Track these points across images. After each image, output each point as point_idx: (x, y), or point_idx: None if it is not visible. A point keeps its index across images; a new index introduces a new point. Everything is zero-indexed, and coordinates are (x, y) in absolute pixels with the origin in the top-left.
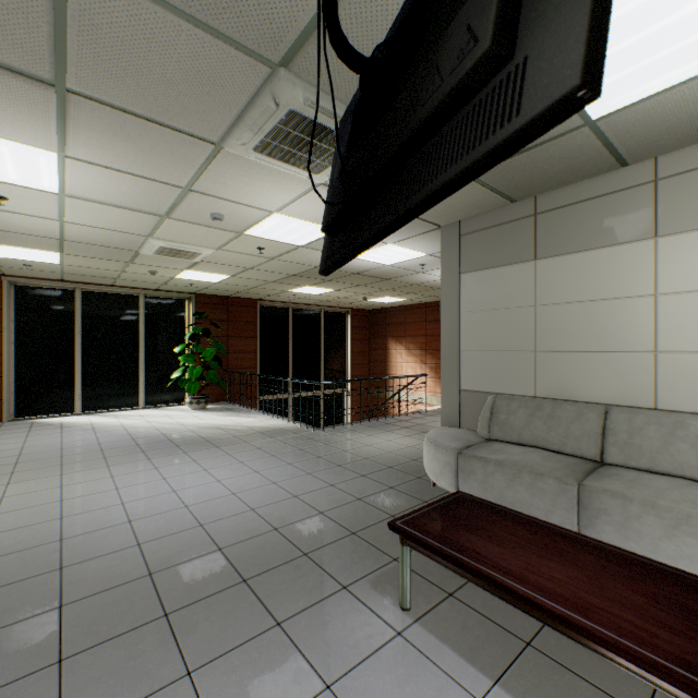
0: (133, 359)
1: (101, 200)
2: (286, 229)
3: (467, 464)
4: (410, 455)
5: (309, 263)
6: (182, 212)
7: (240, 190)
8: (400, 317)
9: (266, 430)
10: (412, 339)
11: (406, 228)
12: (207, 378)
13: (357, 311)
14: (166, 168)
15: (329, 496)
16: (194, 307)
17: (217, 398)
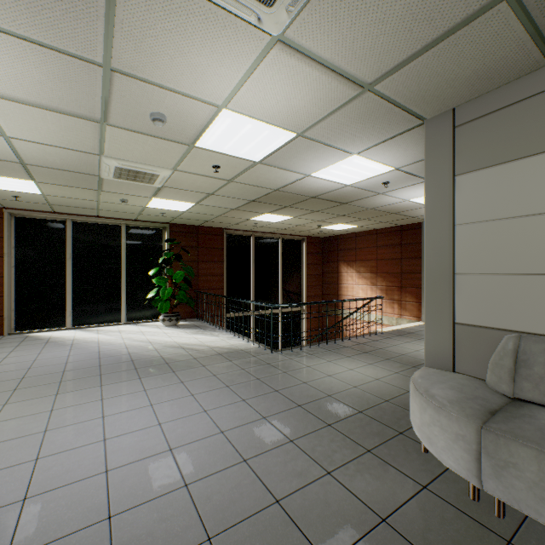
0: (116, 281)
1: (22, 97)
2: (239, 136)
3: (501, 447)
4: (380, 392)
5: (267, 185)
6: (118, 113)
7: (172, 64)
8: (351, 243)
9: (225, 351)
10: (363, 263)
11: (379, 126)
12: (177, 299)
13: (311, 238)
14: (63, 20)
15: (288, 464)
16: (169, 235)
17: (188, 315)
